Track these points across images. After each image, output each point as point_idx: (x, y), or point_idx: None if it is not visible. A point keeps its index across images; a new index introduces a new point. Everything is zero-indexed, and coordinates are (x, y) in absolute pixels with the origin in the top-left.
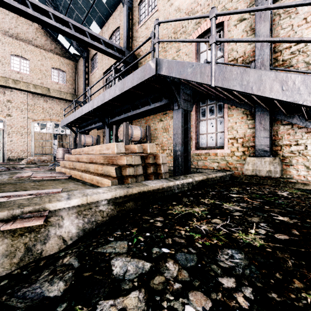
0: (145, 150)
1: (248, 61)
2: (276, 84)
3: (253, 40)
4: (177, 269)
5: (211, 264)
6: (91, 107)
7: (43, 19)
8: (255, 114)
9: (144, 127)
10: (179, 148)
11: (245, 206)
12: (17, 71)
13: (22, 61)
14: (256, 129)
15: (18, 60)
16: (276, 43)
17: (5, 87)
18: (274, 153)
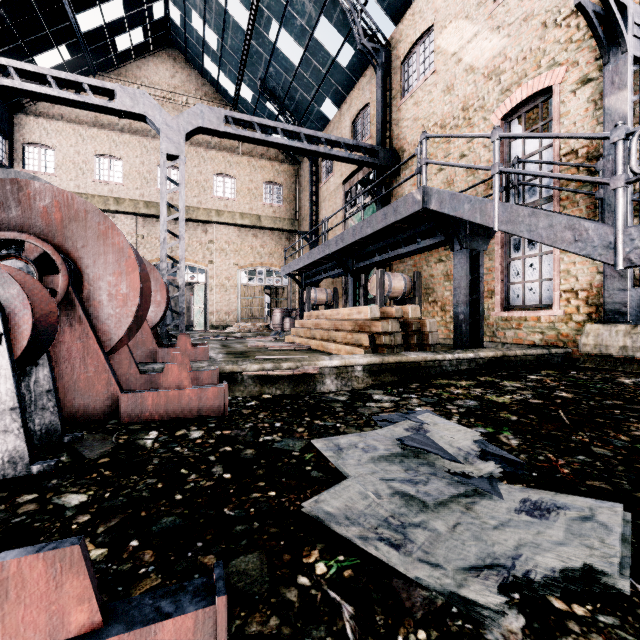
0: (405, 315)
1: (596, 155)
2: (568, 233)
3: (542, 175)
4: (418, 401)
5: (446, 402)
6: (329, 250)
7: (270, 141)
8: None
9: (410, 272)
10: (462, 310)
11: (531, 385)
12: (221, 196)
13: (226, 181)
14: (605, 276)
15: (221, 181)
16: None
17: (207, 223)
18: None
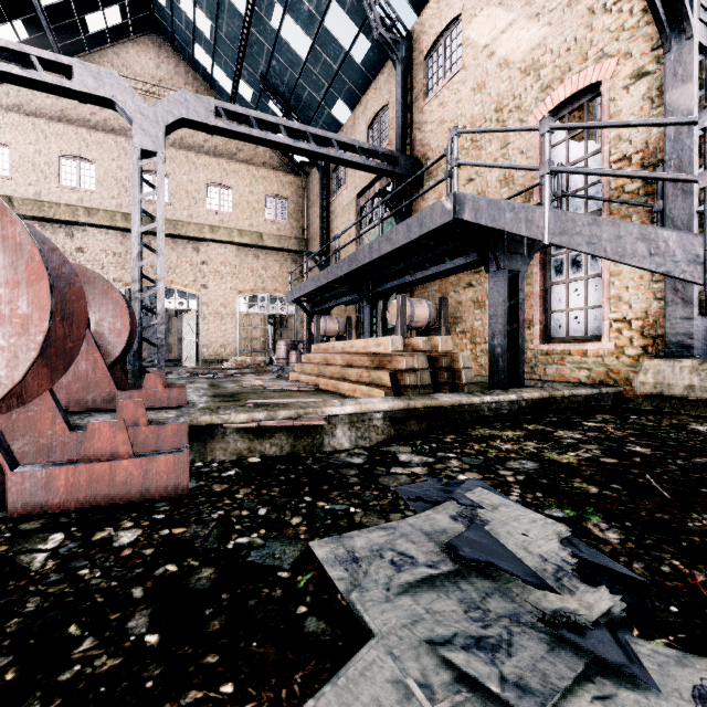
0: (434, 347)
1: (653, 161)
2: (641, 244)
3: (607, 173)
4: (459, 464)
5: (495, 465)
6: (341, 271)
7: (271, 140)
8: None
9: (435, 298)
10: (498, 342)
11: (593, 435)
12: (216, 210)
13: (222, 192)
14: (665, 303)
15: (216, 191)
16: None
17: (199, 240)
18: None
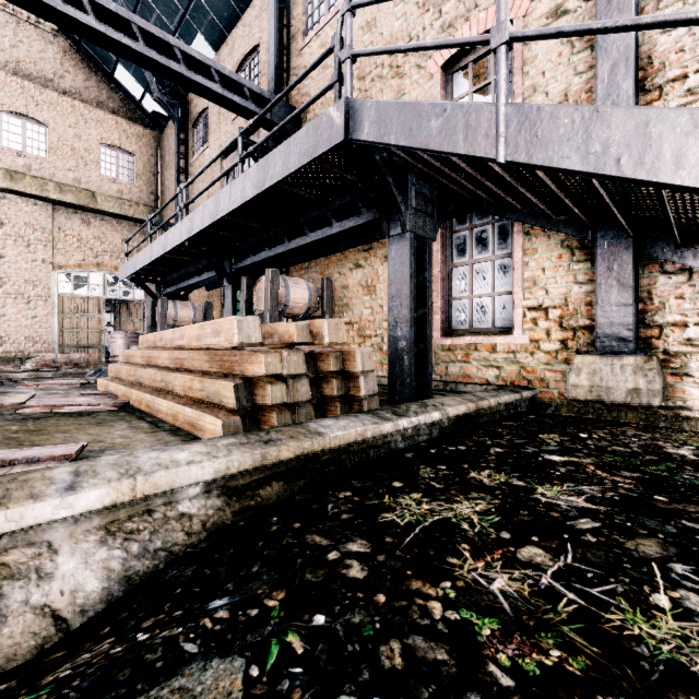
0: (316, 338)
1: None
2: (694, 144)
3: (622, 23)
4: None
5: None
6: (187, 232)
7: (64, 11)
8: (595, 246)
9: (316, 281)
10: (403, 333)
11: (598, 494)
12: (18, 150)
13: (29, 127)
14: (598, 286)
15: (19, 125)
16: (647, 68)
17: None
18: (643, 346)
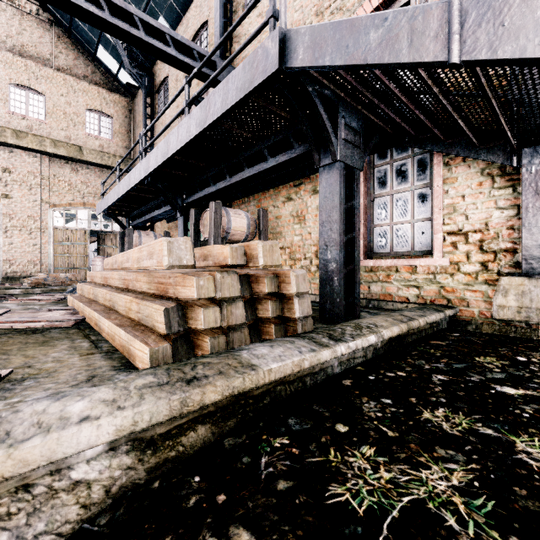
0: (250, 260)
1: None
2: None
3: None
4: None
5: None
6: (145, 171)
7: None
8: (522, 171)
9: (254, 213)
10: (333, 256)
11: None
12: (22, 114)
13: (31, 96)
14: (524, 209)
15: (23, 94)
16: None
17: None
18: None
